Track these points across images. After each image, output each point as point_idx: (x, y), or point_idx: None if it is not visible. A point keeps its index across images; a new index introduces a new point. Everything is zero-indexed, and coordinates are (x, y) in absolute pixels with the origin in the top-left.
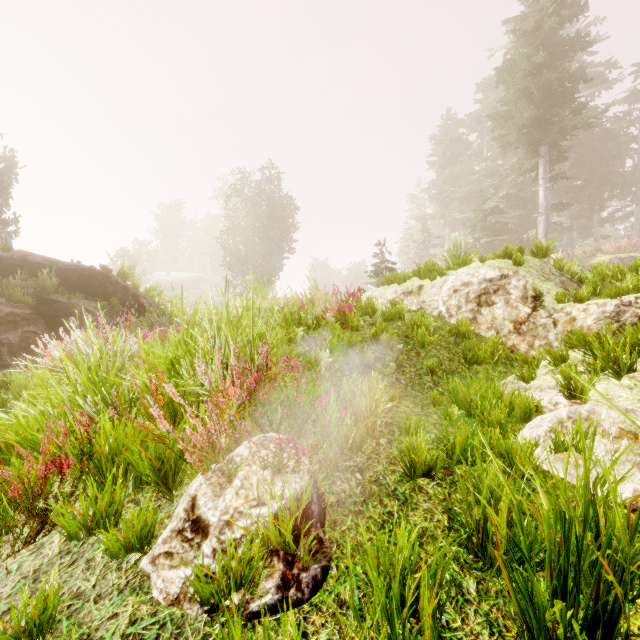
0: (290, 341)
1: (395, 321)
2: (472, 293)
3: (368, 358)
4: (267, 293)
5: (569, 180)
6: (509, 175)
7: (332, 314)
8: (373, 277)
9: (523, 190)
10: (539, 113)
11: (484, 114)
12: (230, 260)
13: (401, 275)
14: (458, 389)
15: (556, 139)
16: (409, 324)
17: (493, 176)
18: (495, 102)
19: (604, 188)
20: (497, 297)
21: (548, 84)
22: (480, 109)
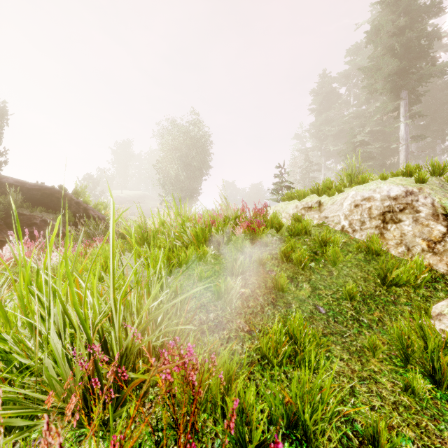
0: (200, 259)
1: (301, 236)
2: (376, 209)
3: (282, 282)
4: (190, 206)
5: (416, 121)
6: (375, 115)
7: (242, 230)
8: (274, 194)
9: (387, 126)
10: (401, 65)
11: (351, 72)
12: (163, 182)
13: (301, 192)
14: (403, 334)
15: (414, 85)
16: (317, 240)
17: (359, 118)
18: (361, 62)
19: (445, 126)
20: (404, 214)
21: (408, 42)
22: (348, 69)
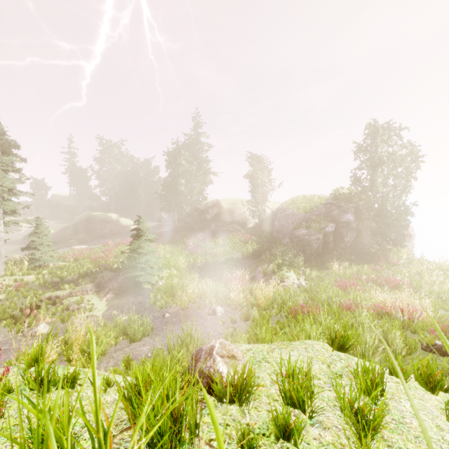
0: None
1: None
2: None
3: None
4: None
5: None
6: None
7: None
8: None
9: None
10: None
11: None
12: None
13: None
14: None
15: None
16: None
17: None
18: None
19: None
20: None
21: None
22: None
